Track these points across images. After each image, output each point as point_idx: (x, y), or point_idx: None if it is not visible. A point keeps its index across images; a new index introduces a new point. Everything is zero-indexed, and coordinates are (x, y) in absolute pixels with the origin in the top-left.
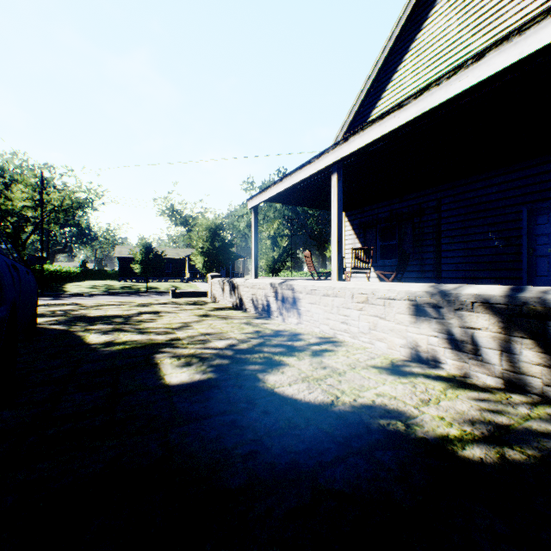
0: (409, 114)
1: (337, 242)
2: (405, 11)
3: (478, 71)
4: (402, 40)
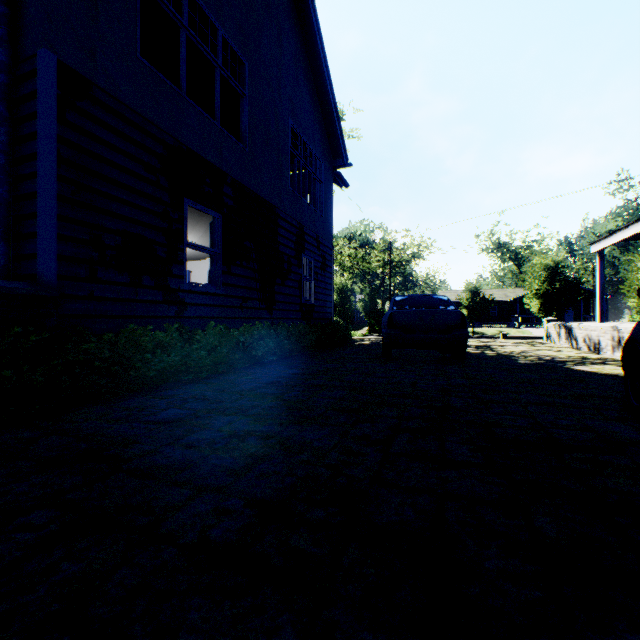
0: None
1: None
2: None
3: None
4: None
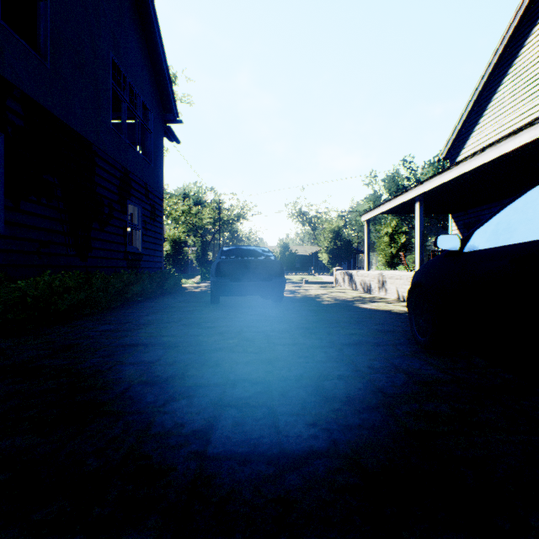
0: (453, 174)
1: (418, 247)
2: (500, 45)
3: (482, 157)
4: (500, 66)
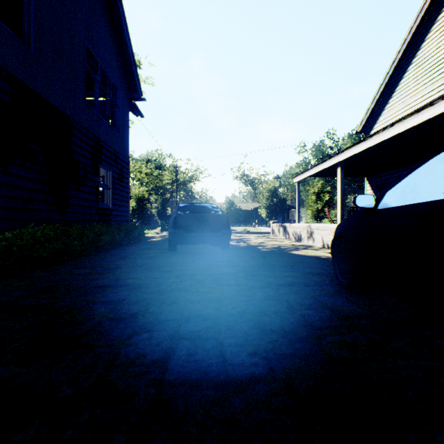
0: (368, 144)
1: (339, 204)
2: (405, 39)
3: (392, 131)
4: (406, 57)
